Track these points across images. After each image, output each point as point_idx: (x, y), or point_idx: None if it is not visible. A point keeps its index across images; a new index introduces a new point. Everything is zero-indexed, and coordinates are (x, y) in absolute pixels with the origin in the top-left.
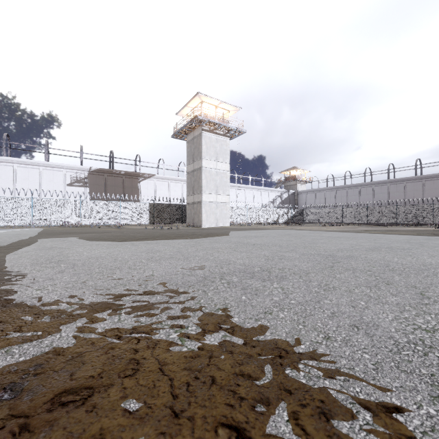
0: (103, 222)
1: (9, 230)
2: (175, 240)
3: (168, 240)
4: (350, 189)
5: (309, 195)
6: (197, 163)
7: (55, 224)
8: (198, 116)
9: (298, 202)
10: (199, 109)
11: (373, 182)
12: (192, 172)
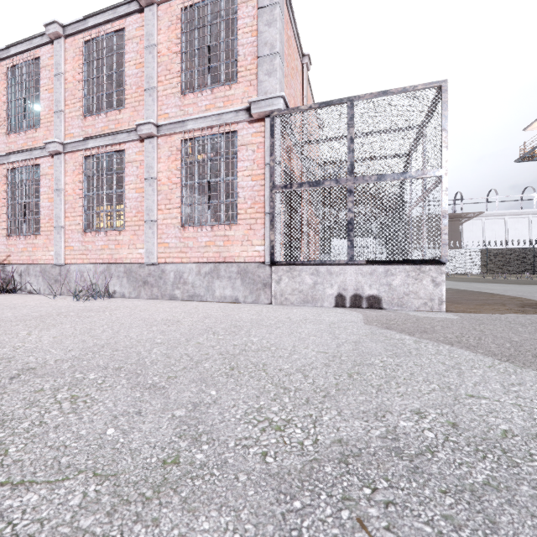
0: None
1: None
2: None
3: None
4: None
5: None
6: None
7: None
8: None
9: None
10: None
11: None
12: None
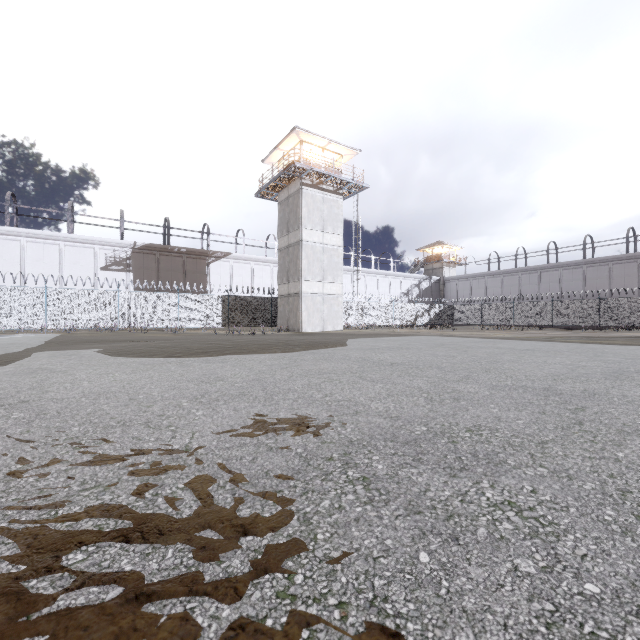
0: (153, 324)
1: (5, 337)
2: (255, 355)
3: (244, 355)
4: (525, 274)
5: (461, 284)
6: (293, 235)
7: (80, 327)
8: (295, 163)
9: (444, 294)
10: (297, 152)
11: (560, 264)
12: (286, 249)
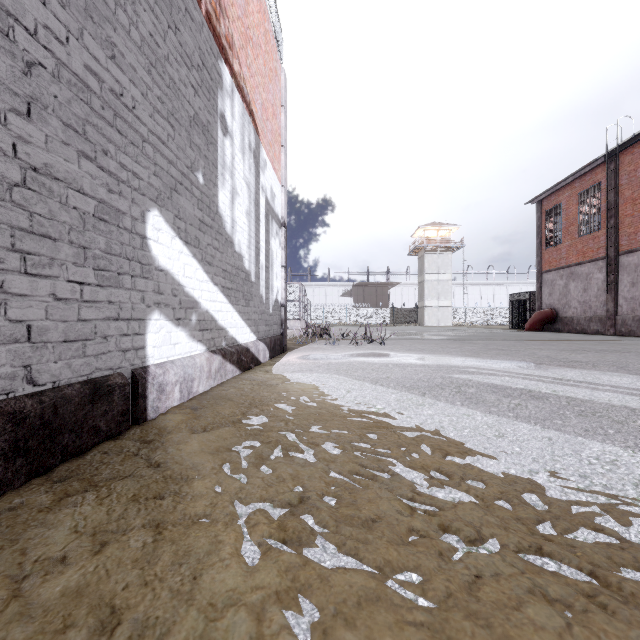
0: (359, 322)
1: None
2: None
3: None
4: None
5: None
6: (422, 277)
7: (334, 323)
8: (418, 245)
9: None
10: (419, 239)
11: None
12: (420, 283)
